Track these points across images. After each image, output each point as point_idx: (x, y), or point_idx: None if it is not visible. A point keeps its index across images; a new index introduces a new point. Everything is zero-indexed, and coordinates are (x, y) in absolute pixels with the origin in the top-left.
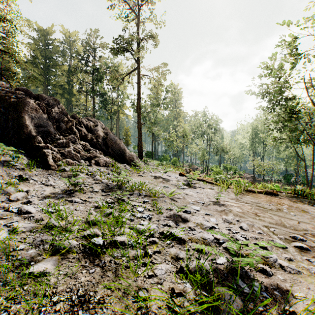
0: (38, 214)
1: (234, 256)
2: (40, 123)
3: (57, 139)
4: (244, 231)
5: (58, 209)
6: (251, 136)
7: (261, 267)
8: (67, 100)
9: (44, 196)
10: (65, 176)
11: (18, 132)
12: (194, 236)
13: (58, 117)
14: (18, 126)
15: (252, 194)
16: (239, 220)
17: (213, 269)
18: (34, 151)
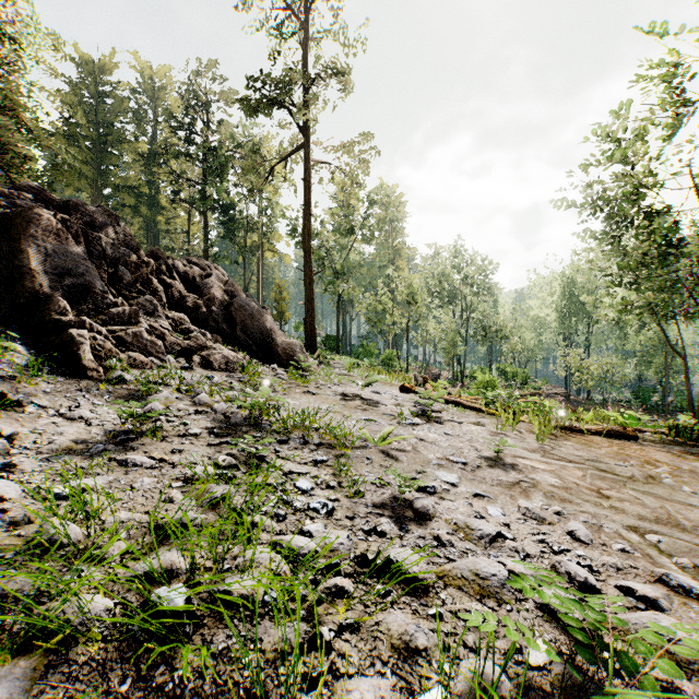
0: (24, 504)
1: (586, 650)
2: (68, 266)
3: (110, 304)
4: (581, 544)
5: (82, 487)
6: (560, 301)
7: (664, 677)
8: (146, 220)
9: (55, 449)
10: (122, 395)
11: (11, 287)
12: (453, 569)
13: (116, 254)
14: (13, 272)
15: (576, 436)
16: (562, 512)
17: (522, 692)
18: (49, 334)
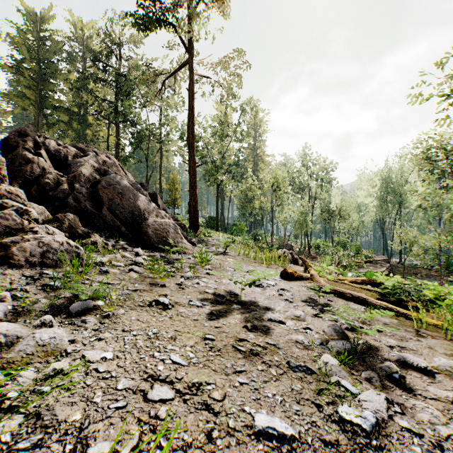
0: None
1: None
2: None
3: None
4: None
5: None
6: (379, 191)
7: None
8: (77, 132)
9: None
10: None
11: None
12: None
13: None
14: None
15: None
16: None
17: None
18: None
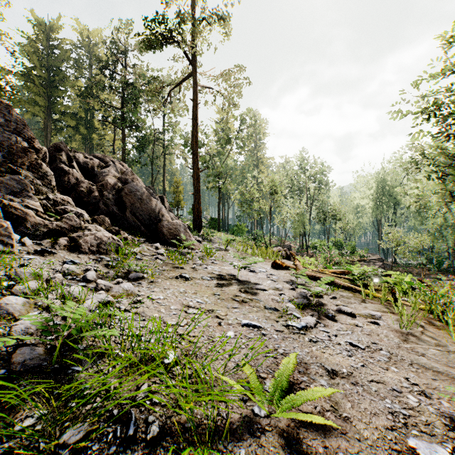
0: None
1: None
2: None
3: None
4: None
5: None
6: (375, 193)
7: None
8: (84, 137)
9: None
10: None
11: None
12: None
13: (0, 138)
14: None
15: None
16: None
17: None
18: None
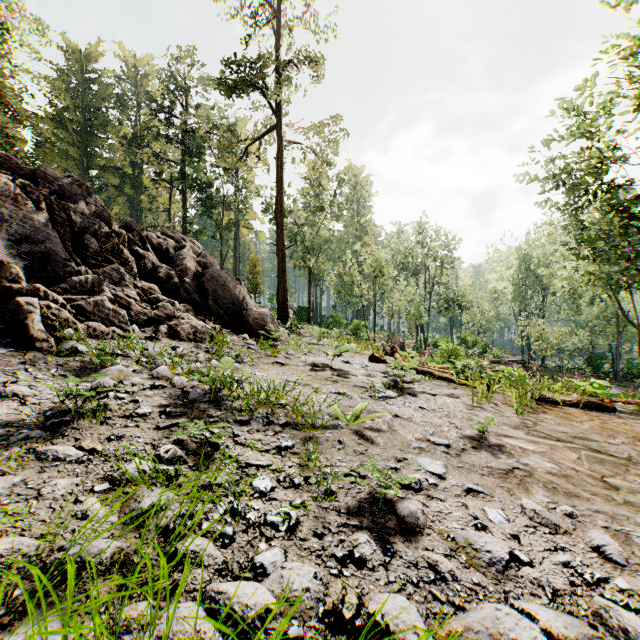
0: None
1: None
2: (27, 232)
3: (73, 272)
4: (613, 565)
5: None
6: (516, 274)
7: None
8: (130, 199)
9: None
10: (72, 368)
11: None
12: (465, 631)
13: (86, 224)
14: None
15: (552, 408)
16: (576, 515)
17: None
18: None
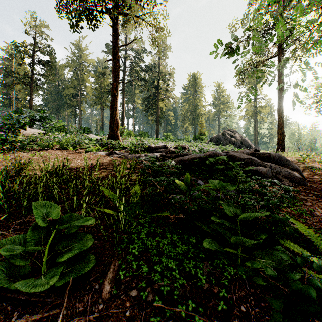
0: None
1: None
2: None
3: None
4: None
5: None
6: None
7: None
8: None
9: None
10: None
11: None
12: None
13: None
14: None
15: None
16: None
17: None
18: None
